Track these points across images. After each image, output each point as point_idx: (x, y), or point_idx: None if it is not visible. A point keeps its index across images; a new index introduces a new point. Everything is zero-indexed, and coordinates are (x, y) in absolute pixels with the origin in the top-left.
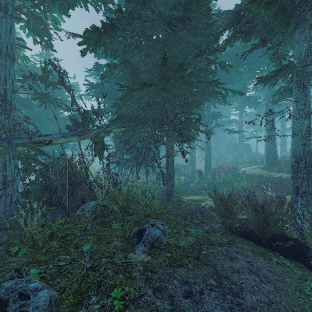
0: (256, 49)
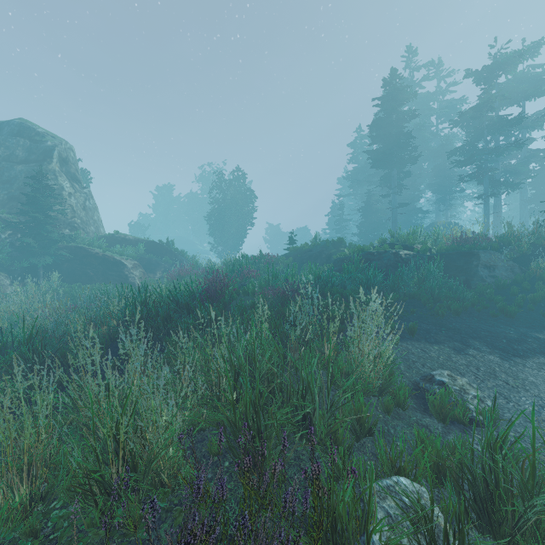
0: None
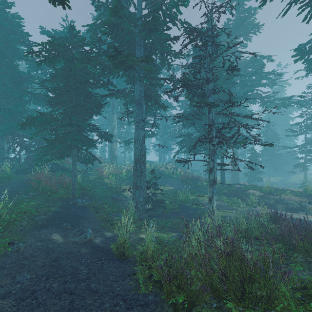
0: None
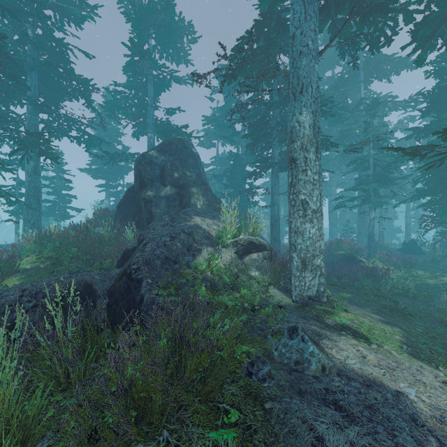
0: (387, 184)
